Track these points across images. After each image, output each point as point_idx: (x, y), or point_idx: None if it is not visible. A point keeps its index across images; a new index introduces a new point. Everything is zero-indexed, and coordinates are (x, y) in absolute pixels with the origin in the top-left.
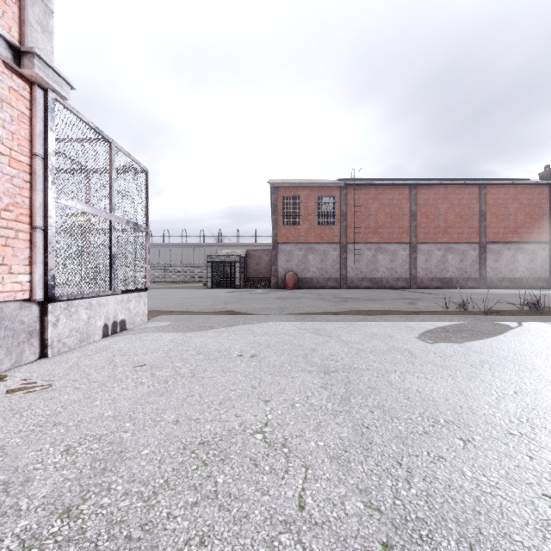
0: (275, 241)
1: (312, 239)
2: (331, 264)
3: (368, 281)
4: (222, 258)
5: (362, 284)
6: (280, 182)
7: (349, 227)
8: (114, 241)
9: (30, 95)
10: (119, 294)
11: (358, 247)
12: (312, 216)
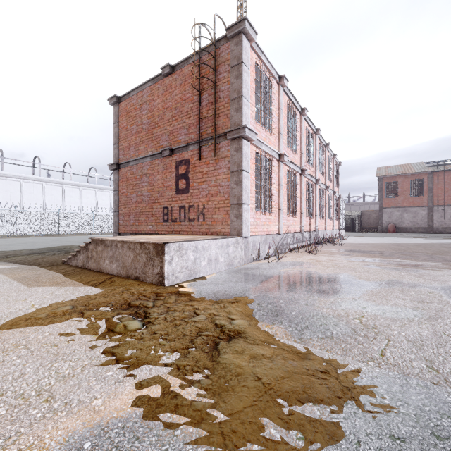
0: (381, 207)
1: (406, 205)
2: (421, 219)
3: (450, 229)
4: (347, 217)
5: (446, 231)
6: (384, 174)
7: (434, 196)
8: (342, 219)
9: (338, 200)
10: (342, 229)
11: (442, 208)
12: (406, 192)
